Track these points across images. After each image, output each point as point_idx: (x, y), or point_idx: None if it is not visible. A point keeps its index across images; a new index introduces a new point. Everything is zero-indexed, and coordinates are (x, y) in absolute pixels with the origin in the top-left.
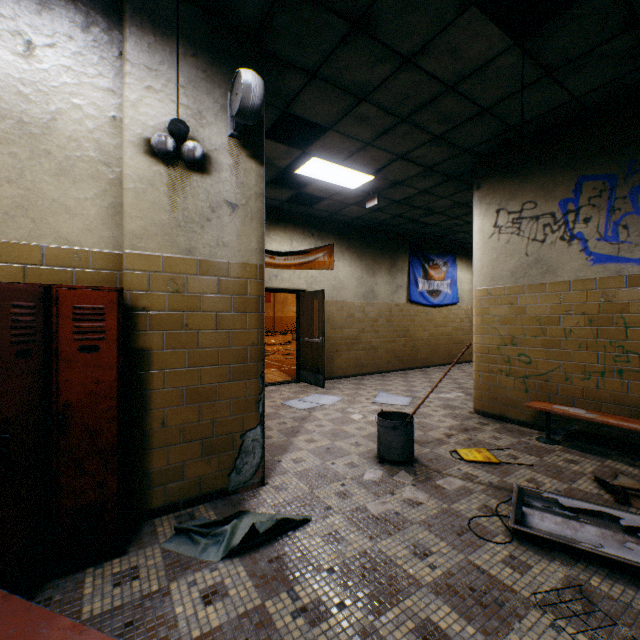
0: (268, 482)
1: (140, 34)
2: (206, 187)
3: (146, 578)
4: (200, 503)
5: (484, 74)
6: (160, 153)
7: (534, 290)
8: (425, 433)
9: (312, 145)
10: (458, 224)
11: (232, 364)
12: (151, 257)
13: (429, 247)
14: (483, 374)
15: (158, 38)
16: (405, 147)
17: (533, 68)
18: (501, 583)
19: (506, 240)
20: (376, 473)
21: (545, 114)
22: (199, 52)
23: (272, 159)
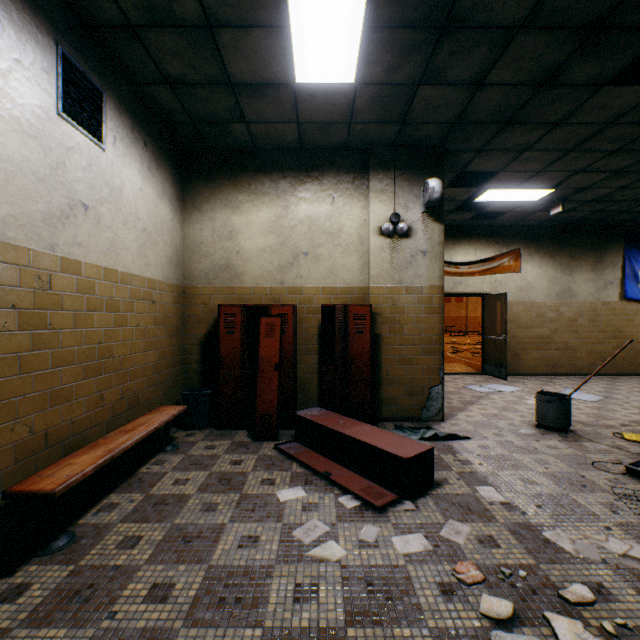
0: (446, 421)
1: (376, 175)
2: (409, 245)
3: None
4: (405, 421)
5: None
6: (386, 234)
7: None
8: (597, 420)
9: (486, 183)
10: None
11: (423, 345)
12: (381, 287)
13: None
14: None
15: (384, 173)
16: (580, 165)
17: None
18: (593, 482)
19: None
20: (529, 431)
21: None
22: (405, 171)
23: (454, 197)
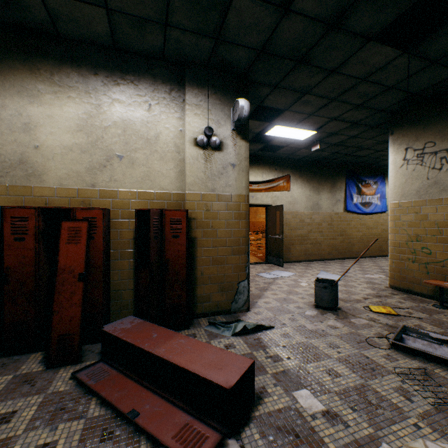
0: (251, 310)
1: (192, 90)
2: (220, 157)
3: (200, 337)
4: (218, 315)
5: (385, 70)
6: (201, 145)
7: (433, 203)
8: (349, 296)
9: (275, 119)
10: (384, 154)
11: (233, 246)
12: (196, 194)
13: (362, 171)
14: (395, 261)
15: (199, 89)
16: (336, 113)
17: (421, 61)
18: (377, 363)
19: (412, 169)
20: (313, 312)
21: (438, 83)
22: (217, 91)
23: (251, 129)
